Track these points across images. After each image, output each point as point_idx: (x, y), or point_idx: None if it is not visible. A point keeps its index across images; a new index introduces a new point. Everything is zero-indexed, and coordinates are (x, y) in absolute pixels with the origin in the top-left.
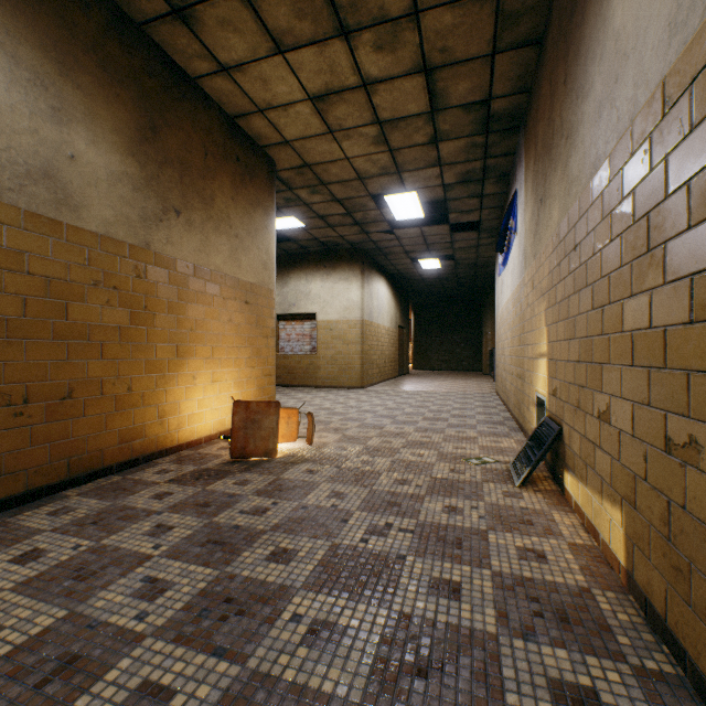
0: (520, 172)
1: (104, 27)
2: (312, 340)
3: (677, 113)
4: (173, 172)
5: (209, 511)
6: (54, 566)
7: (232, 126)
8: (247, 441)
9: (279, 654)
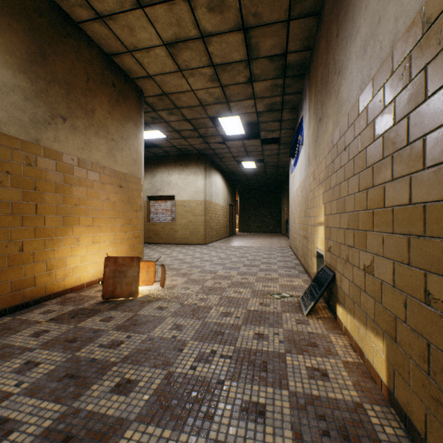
0: (305, 104)
1: None
2: (172, 213)
3: (438, 27)
4: (60, 89)
5: (74, 346)
6: None
7: (109, 61)
8: (115, 286)
9: None
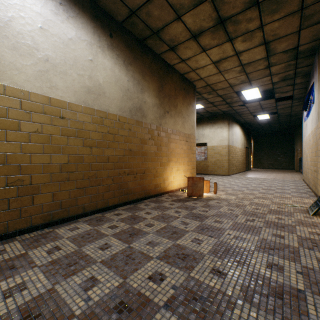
0: (315, 74)
1: (151, 60)
2: (205, 154)
3: None
4: (166, 99)
5: (188, 209)
6: (155, 216)
7: (182, 77)
8: (192, 191)
9: (227, 239)
